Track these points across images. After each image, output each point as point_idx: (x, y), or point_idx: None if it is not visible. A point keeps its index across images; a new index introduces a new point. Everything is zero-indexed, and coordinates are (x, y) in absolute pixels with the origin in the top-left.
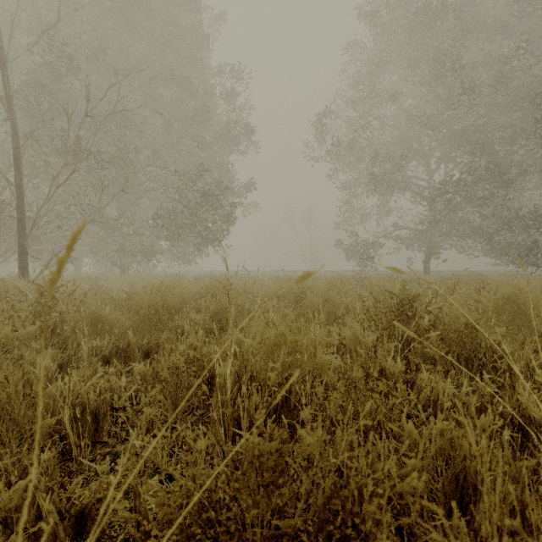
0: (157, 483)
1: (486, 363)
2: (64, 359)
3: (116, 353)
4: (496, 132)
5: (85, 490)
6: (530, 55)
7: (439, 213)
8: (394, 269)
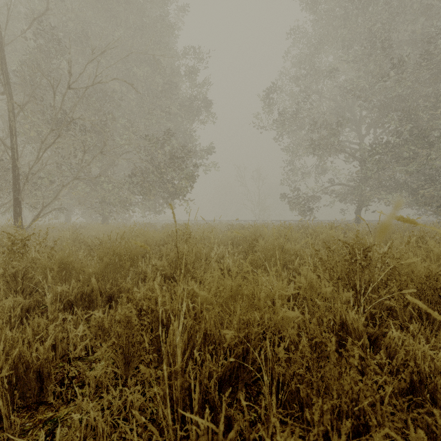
0: None
1: None
2: (31, 304)
3: (81, 298)
4: (420, 101)
5: None
6: None
7: (369, 171)
8: (403, 218)
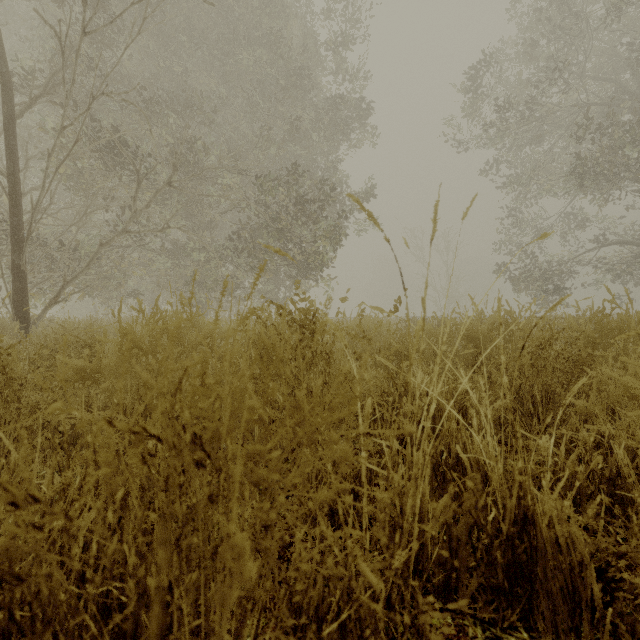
0: None
1: None
2: None
3: None
4: None
5: None
6: None
7: None
8: None
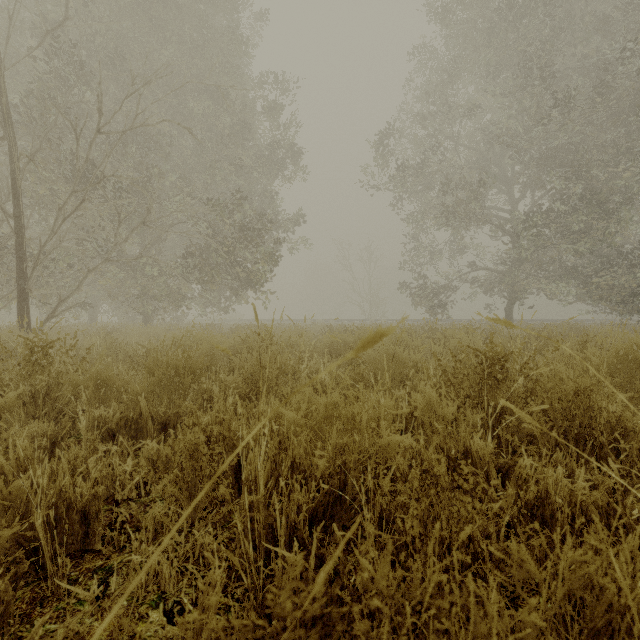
0: (154, 627)
1: (603, 443)
2: (58, 433)
3: (125, 425)
4: (595, 152)
5: (55, 632)
6: (637, 58)
7: (524, 251)
8: (500, 321)
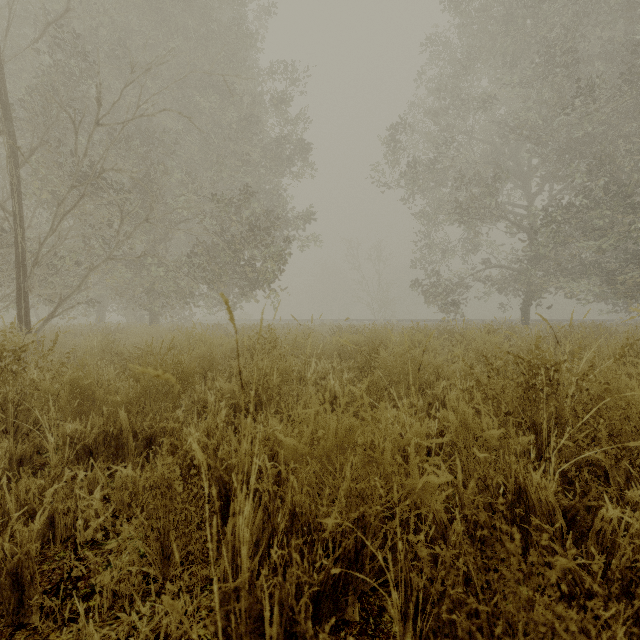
0: None
1: None
2: (27, 451)
3: (104, 441)
4: (620, 142)
5: None
6: None
7: (542, 248)
8: None
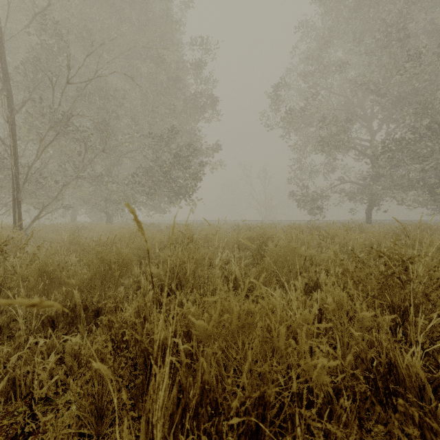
0: None
1: None
2: (5, 320)
3: (63, 313)
4: (438, 94)
5: None
6: None
7: (381, 169)
8: None
